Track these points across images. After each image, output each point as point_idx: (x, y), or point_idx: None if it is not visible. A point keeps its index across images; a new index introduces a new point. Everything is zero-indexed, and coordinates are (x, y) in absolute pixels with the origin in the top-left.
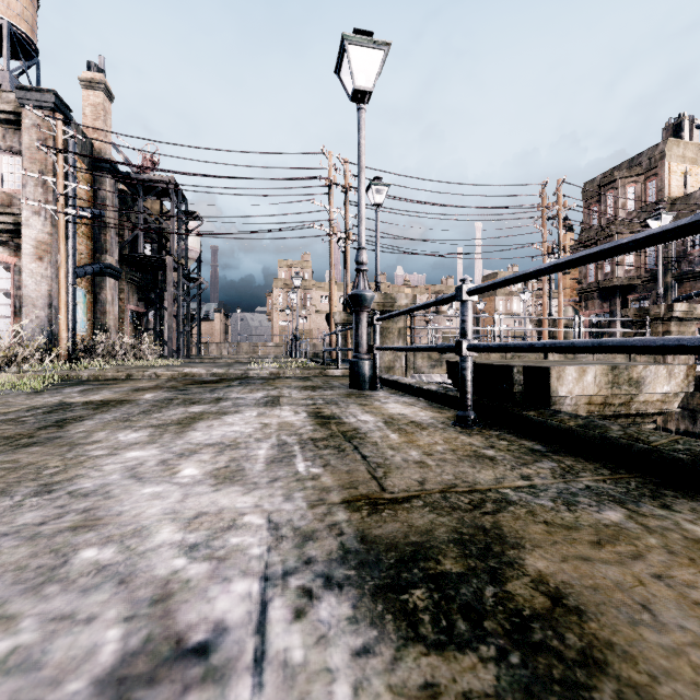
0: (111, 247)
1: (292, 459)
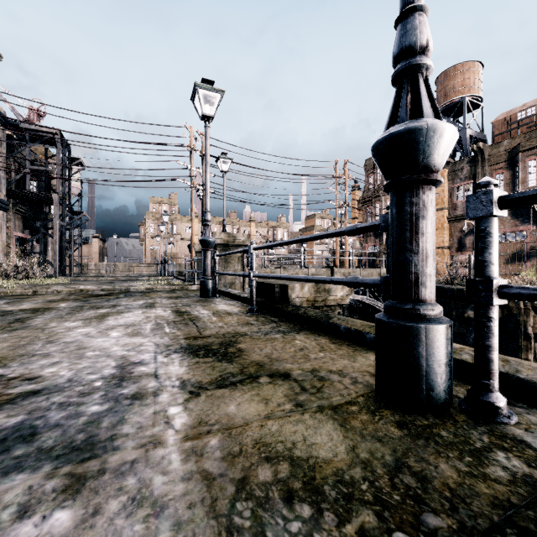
0: None
1: (163, 328)
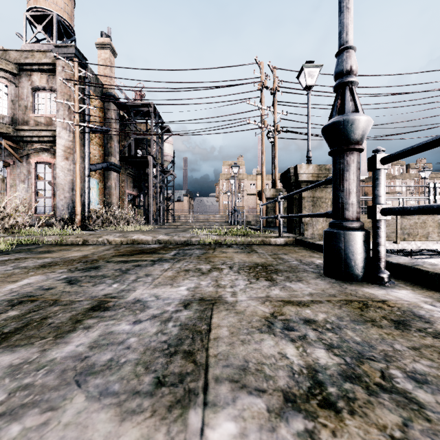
0: (114, 152)
1: None
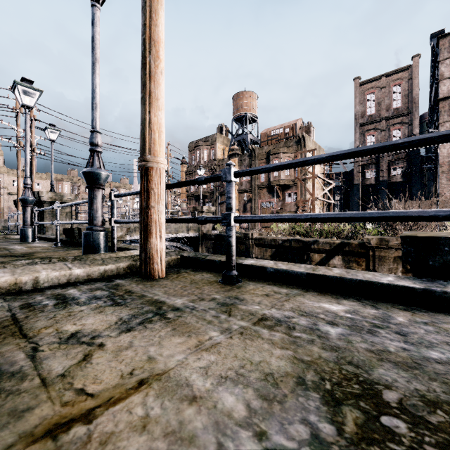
0: None
1: None
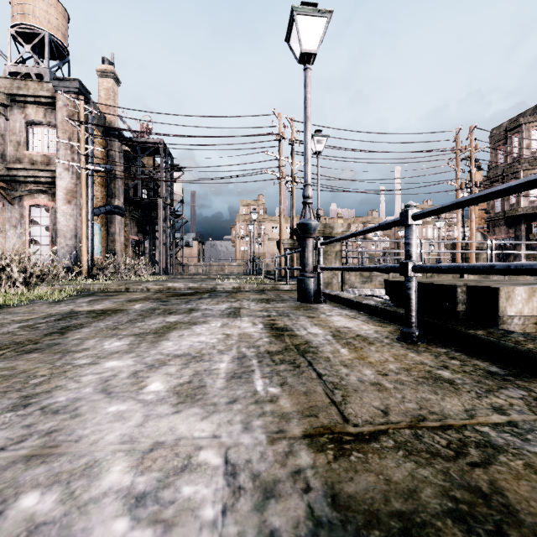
0: (118, 193)
1: (251, 375)
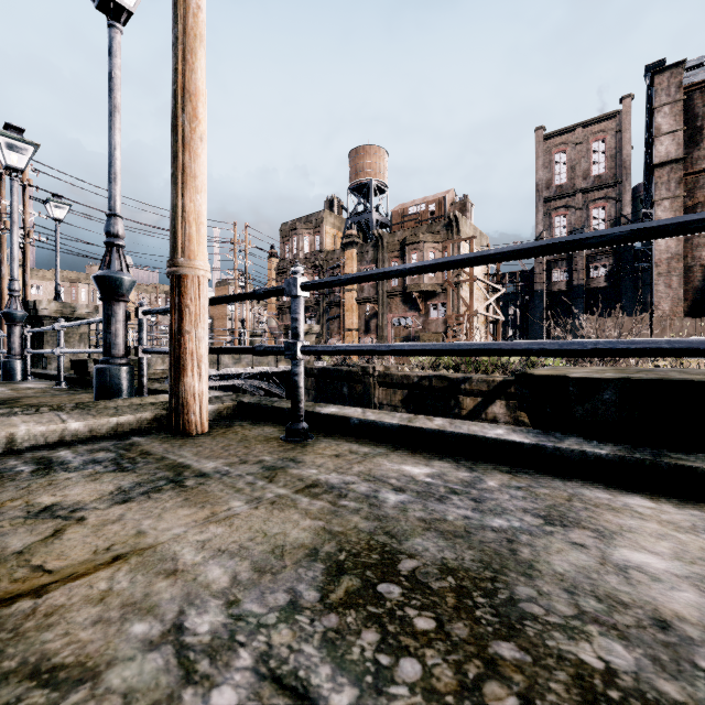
0: None
1: None
